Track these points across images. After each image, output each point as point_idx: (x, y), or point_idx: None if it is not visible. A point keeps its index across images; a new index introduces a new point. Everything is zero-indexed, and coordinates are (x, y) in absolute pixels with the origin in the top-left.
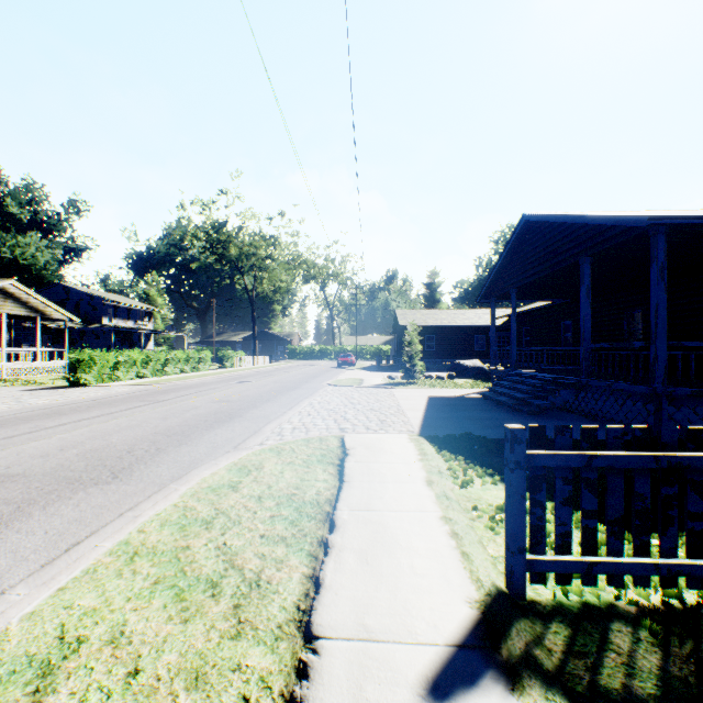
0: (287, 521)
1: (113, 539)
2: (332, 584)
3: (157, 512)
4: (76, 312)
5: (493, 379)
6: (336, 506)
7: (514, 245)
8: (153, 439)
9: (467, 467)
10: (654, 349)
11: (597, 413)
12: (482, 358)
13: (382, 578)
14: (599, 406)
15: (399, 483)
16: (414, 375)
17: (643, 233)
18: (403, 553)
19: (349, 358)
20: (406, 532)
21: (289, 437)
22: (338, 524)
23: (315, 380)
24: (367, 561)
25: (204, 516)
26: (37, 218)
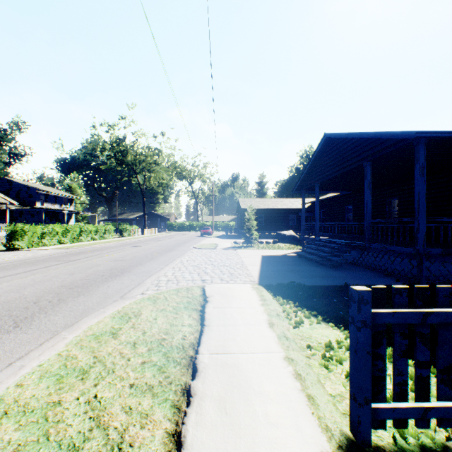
0: (155, 367)
1: None
2: (193, 443)
3: (40, 363)
4: (17, 198)
5: (303, 243)
6: (198, 350)
7: (318, 154)
8: (58, 291)
9: (297, 309)
10: (417, 223)
11: (375, 266)
12: (294, 230)
13: (241, 431)
14: (377, 262)
15: (248, 326)
16: (251, 241)
17: (408, 144)
18: (257, 398)
19: (208, 230)
20: (258, 374)
21: (164, 288)
22: (200, 369)
23: (185, 245)
24: (226, 411)
25: (82, 366)
26: None
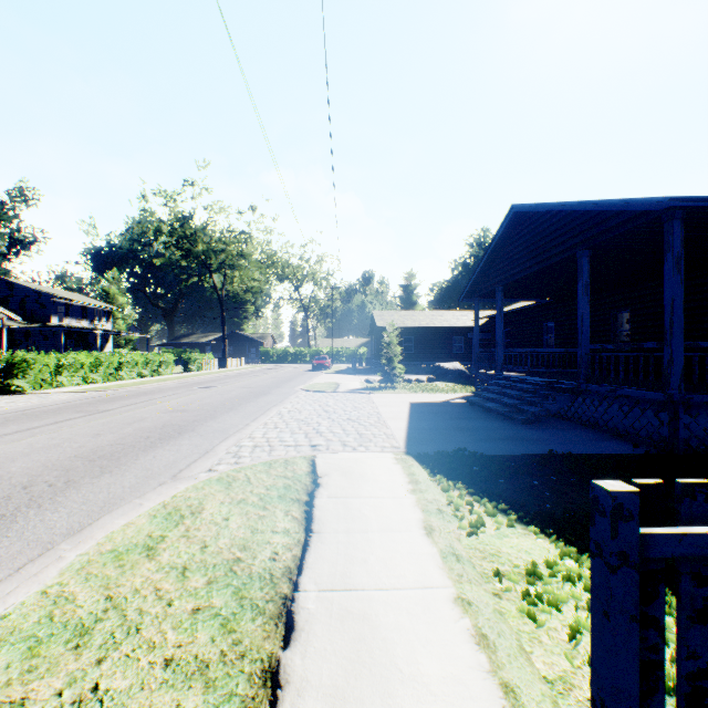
0: (217, 621)
1: None
2: None
3: (5, 611)
4: (21, 310)
5: (477, 383)
6: (298, 583)
7: (501, 239)
8: (67, 466)
9: (472, 500)
10: (669, 351)
11: (597, 421)
12: (461, 361)
13: None
14: (599, 414)
15: (388, 533)
16: (394, 378)
17: (654, 220)
18: (407, 692)
19: (325, 361)
20: (407, 636)
21: (247, 459)
22: (300, 624)
23: (288, 385)
24: None
25: (82, 617)
26: None
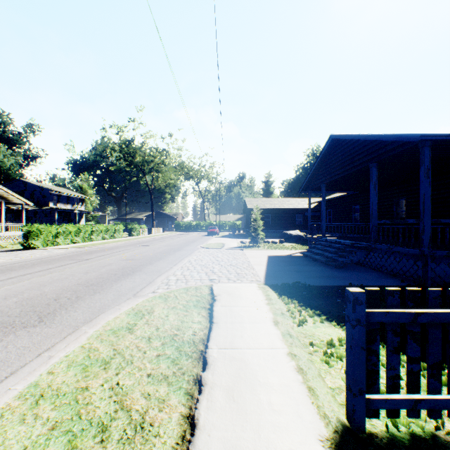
0: (169, 360)
1: (25, 382)
2: (205, 425)
3: (67, 353)
4: (31, 199)
5: (309, 243)
6: (208, 345)
7: (324, 155)
8: (75, 289)
9: (301, 309)
10: (422, 224)
11: (381, 267)
12: (300, 229)
13: (247, 416)
14: (382, 262)
15: (254, 324)
16: (258, 240)
17: (414, 146)
18: (262, 389)
19: (215, 229)
20: (263, 368)
21: (174, 286)
22: (210, 362)
23: (193, 244)
24: (233, 399)
25: (104, 357)
26: (5, 135)
